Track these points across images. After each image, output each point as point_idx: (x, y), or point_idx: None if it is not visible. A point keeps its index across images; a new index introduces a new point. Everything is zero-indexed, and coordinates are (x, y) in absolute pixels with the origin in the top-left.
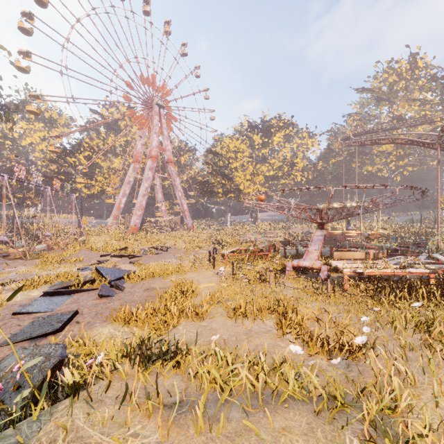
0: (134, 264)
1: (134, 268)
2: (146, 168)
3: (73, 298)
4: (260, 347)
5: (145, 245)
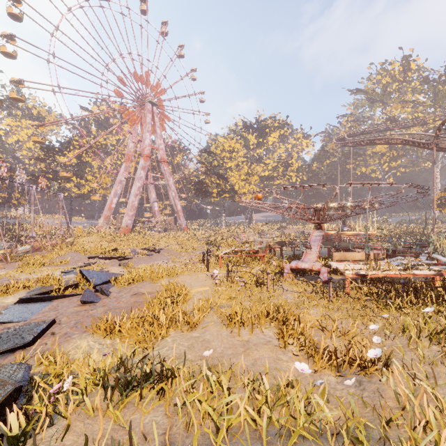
0: (124, 267)
1: (123, 271)
2: (139, 167)
3: (52, 305)
4: (259, 361)
5: (136, 246)
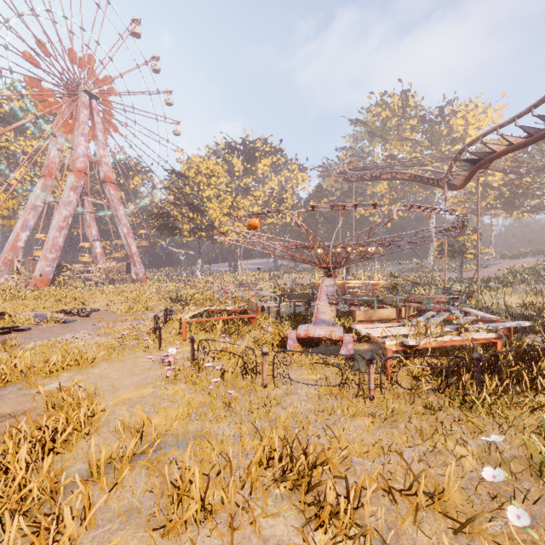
0: None
1: None
2: (66, 186)
3: None
4: None
5: (52, 307)
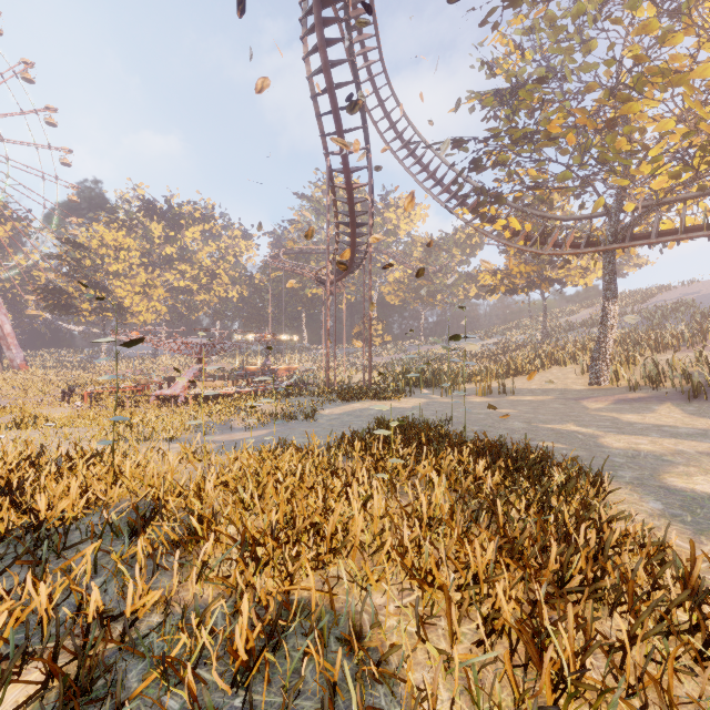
0: None
1: None
2: None
3: None
4: None
5: None
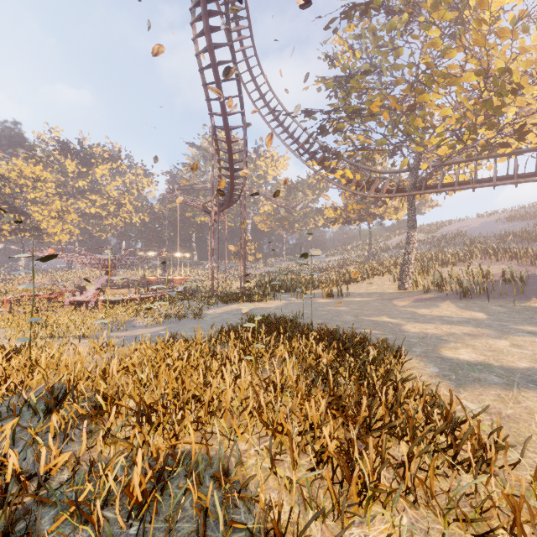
0: None
1: None
2: None
3: None
4: None
5: None
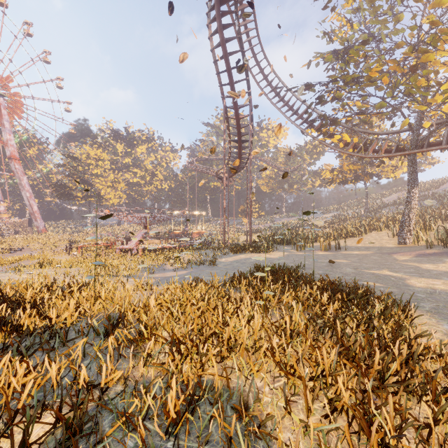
0: None
1: None
2: None
3: None
4: None
5: None
